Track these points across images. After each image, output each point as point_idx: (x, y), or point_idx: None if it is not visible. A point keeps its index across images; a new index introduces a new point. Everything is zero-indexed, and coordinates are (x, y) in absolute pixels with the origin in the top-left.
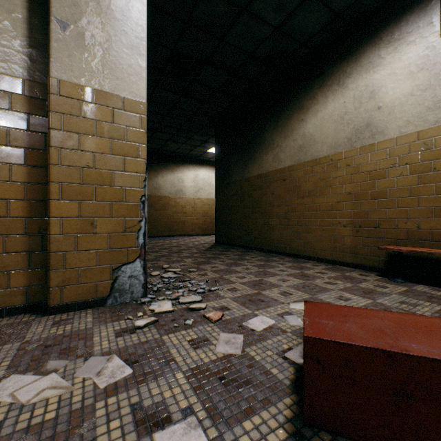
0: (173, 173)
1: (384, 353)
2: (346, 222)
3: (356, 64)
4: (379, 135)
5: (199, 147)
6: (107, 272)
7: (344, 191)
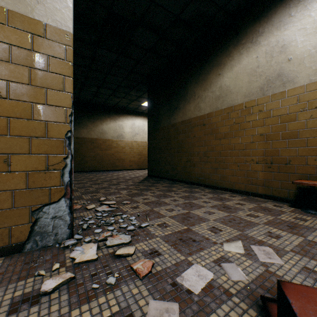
0: (115, 122)
1: None
2: (258, 160)
3: (268, 23)
4: (289, 83)
5: (135, 101)
6: (25, 214)
7: (256, 133)
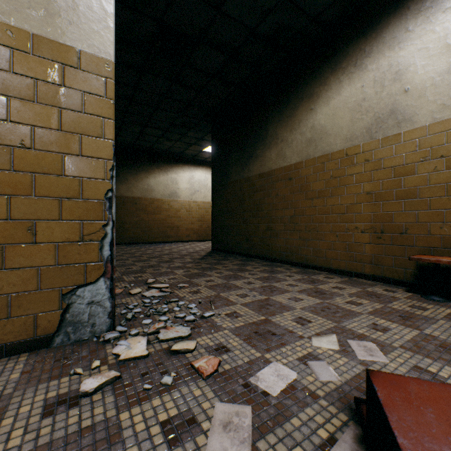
0: (167, 174)
1: None
2: (364, 227)
3: (377, 40)
4: (406, 123)
5: (194, 146)
6: (54, 298)
7: (362, 191)
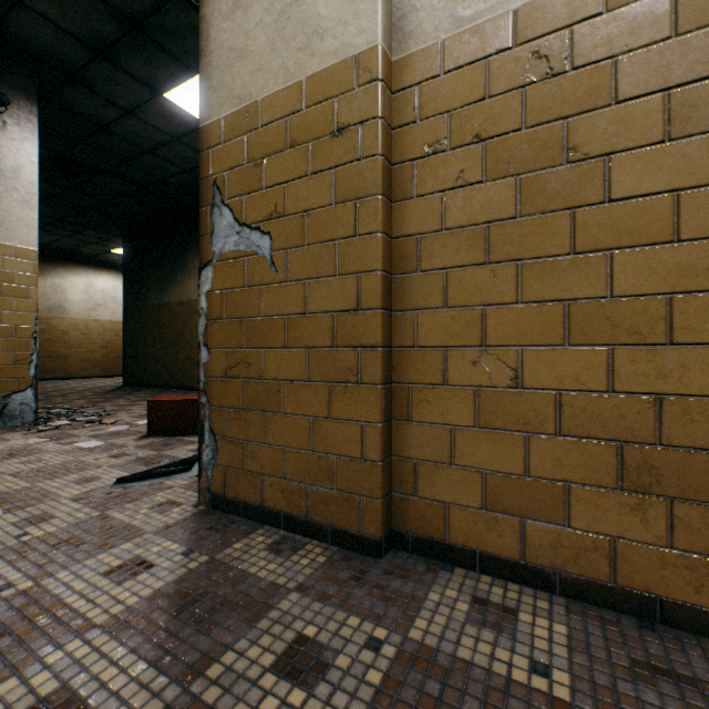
0: (45, 278)
1: (177, 401)
2: None
3: None
4: None
5: (96, 245)
6: None
7: None
